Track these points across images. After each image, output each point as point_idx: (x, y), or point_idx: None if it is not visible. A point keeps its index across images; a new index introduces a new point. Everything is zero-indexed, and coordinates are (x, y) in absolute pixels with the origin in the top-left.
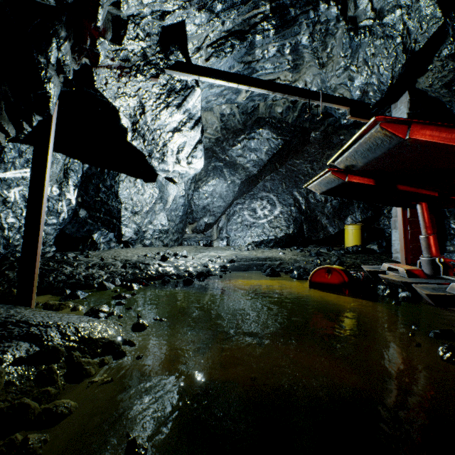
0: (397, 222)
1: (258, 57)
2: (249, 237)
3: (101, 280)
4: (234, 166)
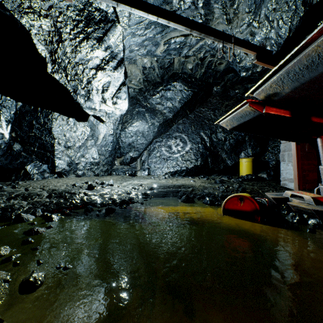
0: (285, 156)
1: (175, 7)
2: (166, 168)
3: (20, 211)
4: (154, 112)
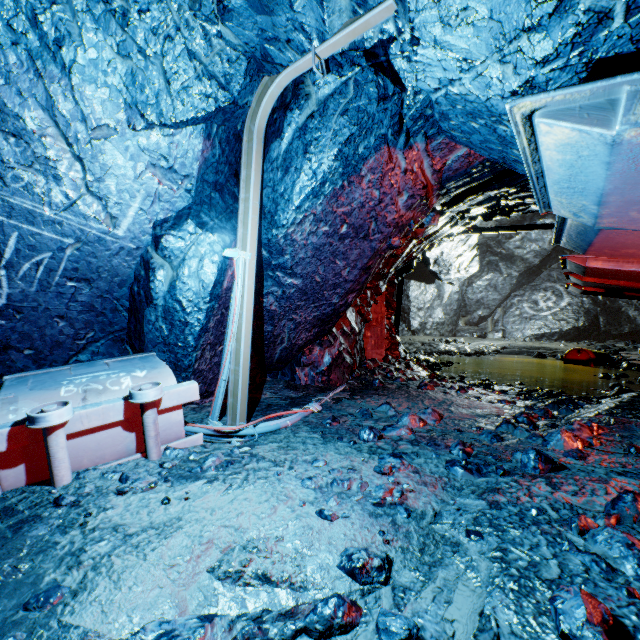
0: None
1: None
2: (527, 329)
3: (413, 351)
4: (511, 259)
